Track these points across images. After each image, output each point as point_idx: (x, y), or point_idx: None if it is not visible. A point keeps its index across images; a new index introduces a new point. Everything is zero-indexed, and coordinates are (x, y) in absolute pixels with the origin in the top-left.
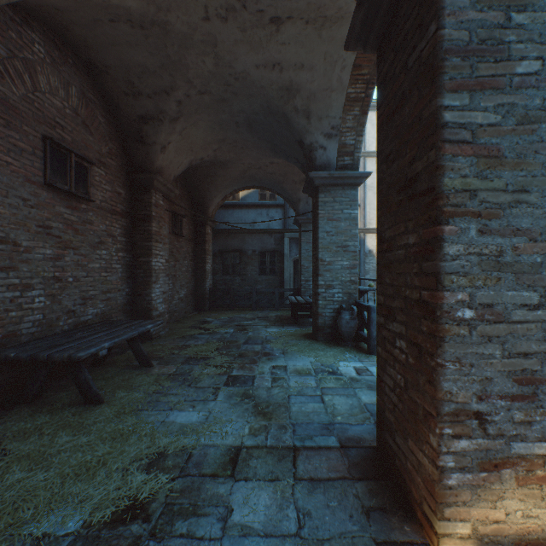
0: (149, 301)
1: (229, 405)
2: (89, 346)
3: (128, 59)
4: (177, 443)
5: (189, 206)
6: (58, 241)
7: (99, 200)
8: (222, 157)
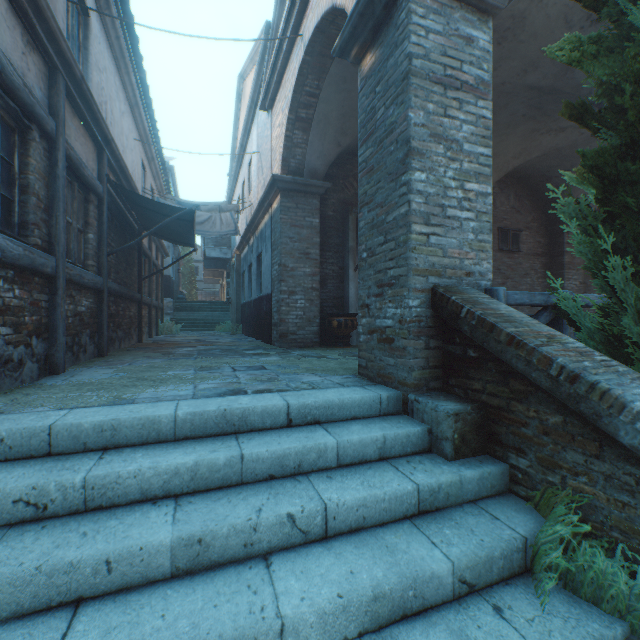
0: None
1: None
2: None
3: (539, 167)
4: None
5: None
6: (503, 276)
7: (524, 250)
8: None
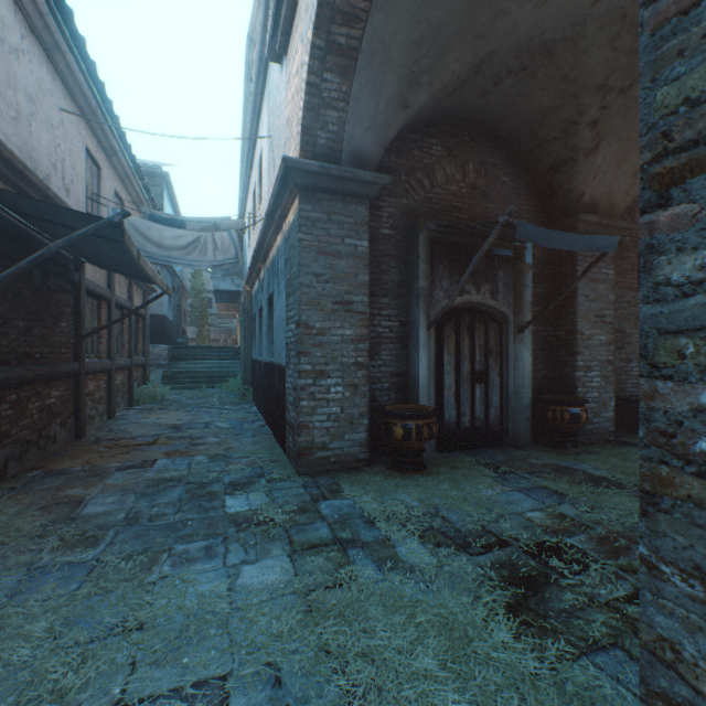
0: None
1: None
2: None
3: None
4: None
5: None
6: None
7: None
8: None
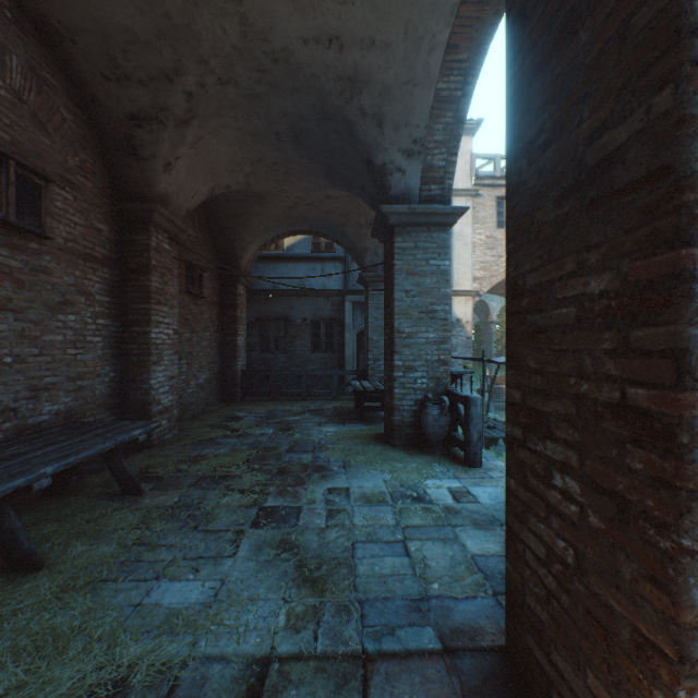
0: (147, 391)
1: (255, 566)
2: (14, 474)
3: (104, 18)
4: (155, 655)
5: (213, 255)
6: None
7: (62, 237)
8: (258, 186)
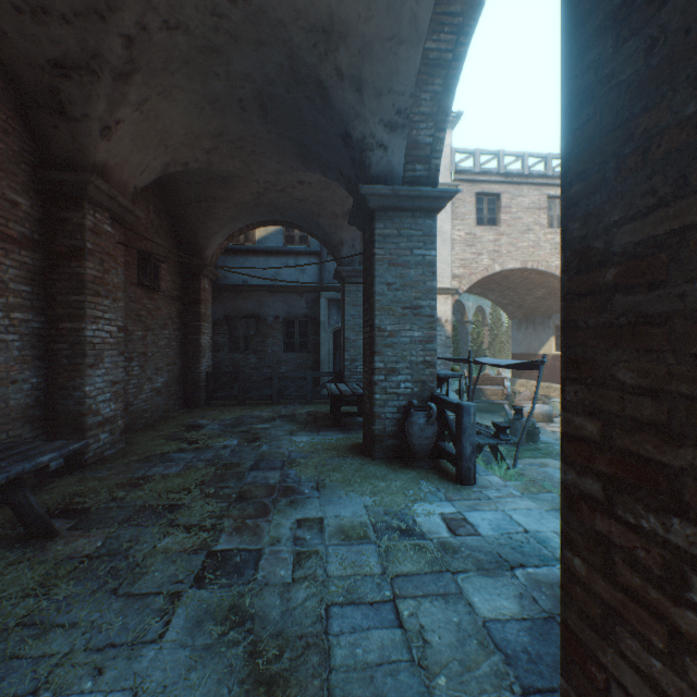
0: (81, 399)
1: (188, 657)
2: None
3: None
4: None
5: (173, 245)
6: None
7: None
8: (221, 166)
